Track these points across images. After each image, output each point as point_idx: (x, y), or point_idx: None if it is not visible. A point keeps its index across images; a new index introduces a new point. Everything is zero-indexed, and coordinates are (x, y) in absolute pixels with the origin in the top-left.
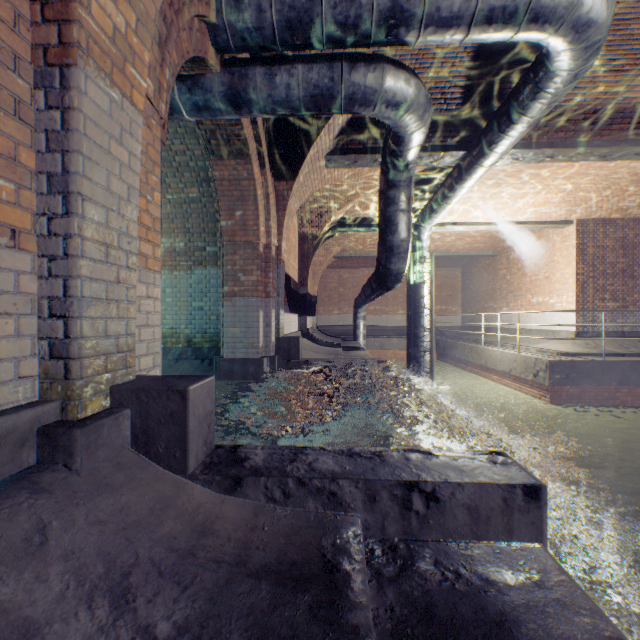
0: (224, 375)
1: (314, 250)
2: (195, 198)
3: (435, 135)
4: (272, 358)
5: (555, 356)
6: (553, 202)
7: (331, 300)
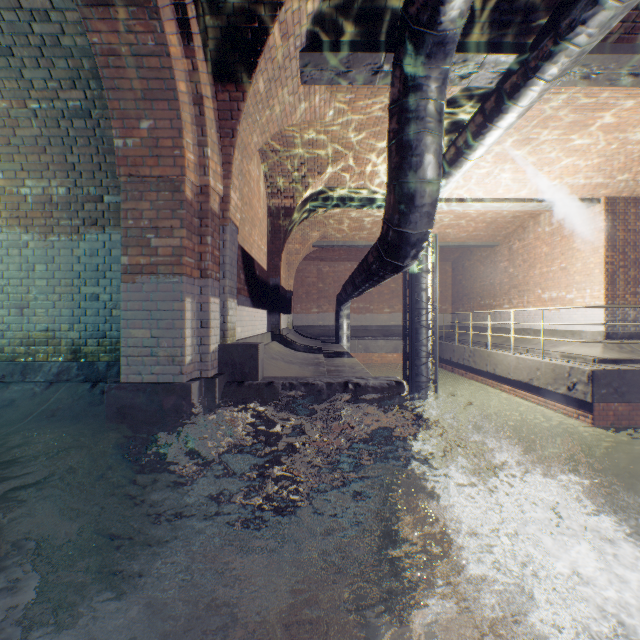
0: (119, 414)
1: (288, 230)
2: (80, 109)
3: (477, 19)
4: (210, 381)
5: (592, 363)
6: (585, 172)
7: (309, 297)
